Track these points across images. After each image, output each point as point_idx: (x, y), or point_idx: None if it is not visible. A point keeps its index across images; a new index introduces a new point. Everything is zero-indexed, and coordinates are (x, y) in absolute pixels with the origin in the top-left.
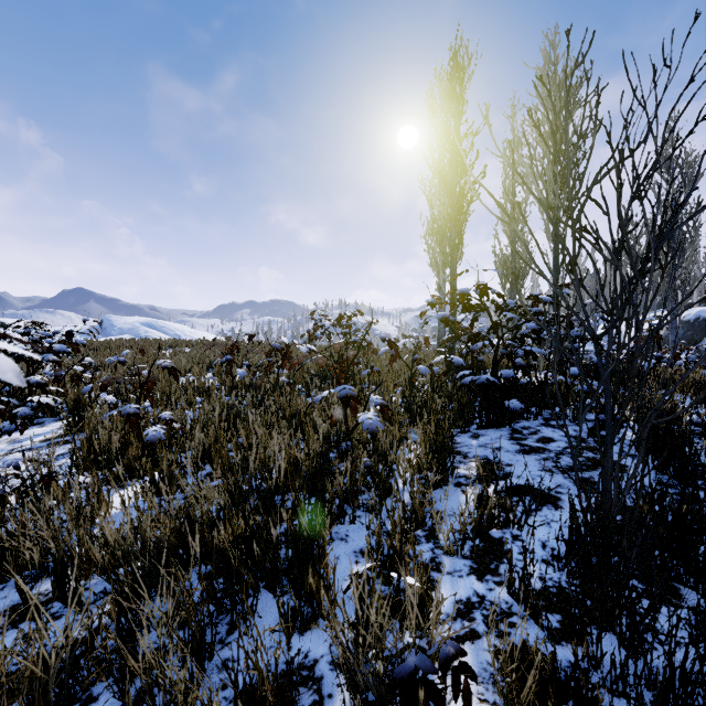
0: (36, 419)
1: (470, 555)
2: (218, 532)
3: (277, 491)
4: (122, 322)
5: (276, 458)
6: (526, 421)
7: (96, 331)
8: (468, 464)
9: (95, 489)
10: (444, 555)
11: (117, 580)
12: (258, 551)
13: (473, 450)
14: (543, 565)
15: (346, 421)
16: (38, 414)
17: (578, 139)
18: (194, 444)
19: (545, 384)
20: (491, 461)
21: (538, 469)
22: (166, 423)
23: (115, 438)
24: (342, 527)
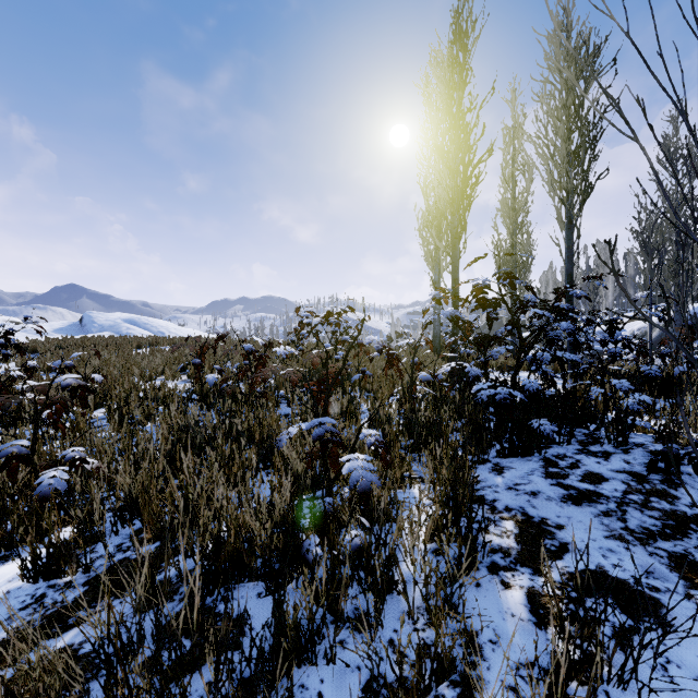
0: None
1: None
2: None
3: (217, 583)
4: (104, 319)
5: (184, 579)
6: (558, 446)
7: (75, 328)
8: (500, 526)
9: None
10: None
11: None
12: None
13: (501, 496)
14: None
15: (326, 467)
16: None
17: None
18: (117, 490)
19: (574, 396)
20: (532, 519)
21: (604, 535)
22: (71, 464)
23: None
24: (313, 672)
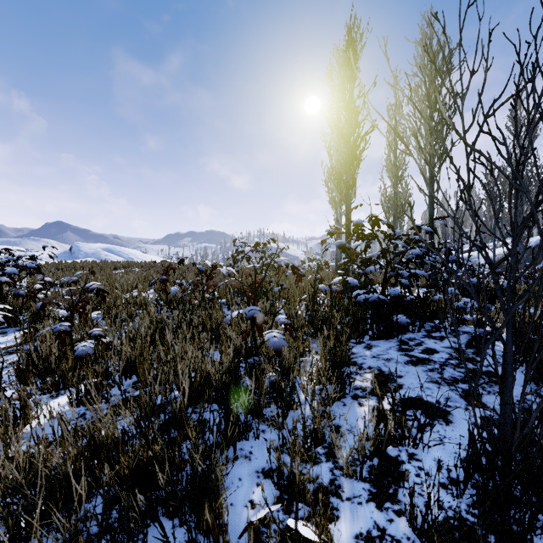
0: (2, 329)
1: (369, 477)
2: (123, 455)
3: (190, 404)
4: (88, 248)
5: (180, 382)
6: (411, 333)
7: (67, 255)
8: (363, 376)
9: (21, 403)
10: (343, 477)
11: (11, 514)
12: (143, 500)
13: (367, 361)
14: (441, 490)
15: (255, 338)
16: (4, 324)
17: (471, 75)
18: (122, 356)
19: (426, 300)
20: (383, 373)
21: (426, 380)
22: (95, 338)
23: (54, 350)
24: (247, 443)
